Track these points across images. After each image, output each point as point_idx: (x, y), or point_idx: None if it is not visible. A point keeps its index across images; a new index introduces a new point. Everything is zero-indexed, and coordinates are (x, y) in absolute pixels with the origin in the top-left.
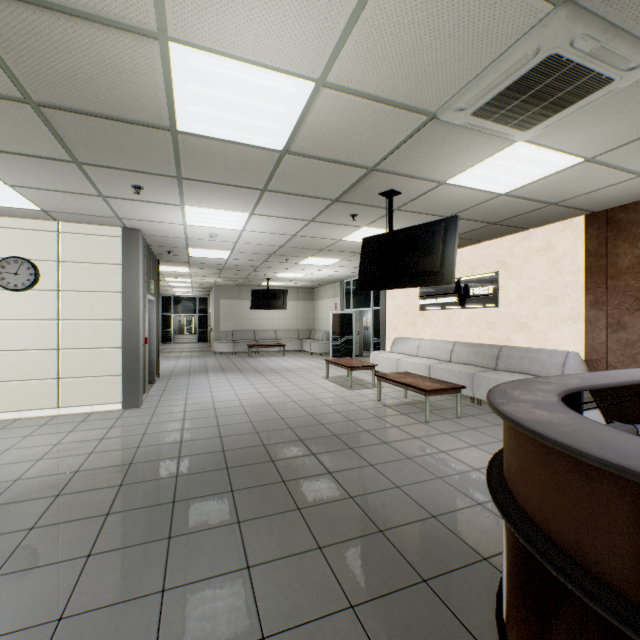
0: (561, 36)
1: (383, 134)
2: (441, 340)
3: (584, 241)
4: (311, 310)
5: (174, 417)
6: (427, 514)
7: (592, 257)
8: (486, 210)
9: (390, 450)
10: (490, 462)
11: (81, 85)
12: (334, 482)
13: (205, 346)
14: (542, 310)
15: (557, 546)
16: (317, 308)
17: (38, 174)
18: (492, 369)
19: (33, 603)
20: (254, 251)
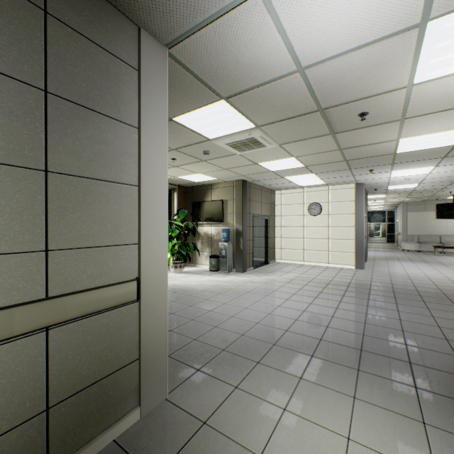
0: None
1: None
2: None
3: None
4: None
5: (384, 275)
6: None
7: None
8: None
9: None
10: None
11: (364, 154)
12: None
13: (392, 245)
14: None
15: None
16: None
17: (333, 174)
18: None
19: (357, 302)
20: (437, 181)
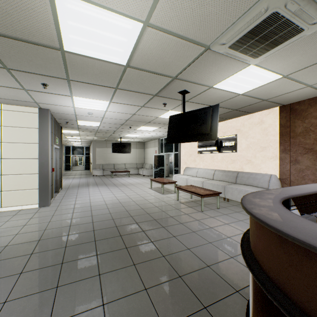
0: (280, 0)
1: (181, 57)
2: (208, 168)
3: (279, 119)
4: (143, 153)
5: (67, 211)
6: (205, 265)
7: (283, 127)
8: (232, 102)
9: (184, 227)
10: (242, 239)
11: (1, 17)
12: (154, 247)
13: (88, 172)
14: (258, 153)
15: (292, 301)
16: (146, 152)
17: None
18: (234, 183)
19: None
20: (113, 122)
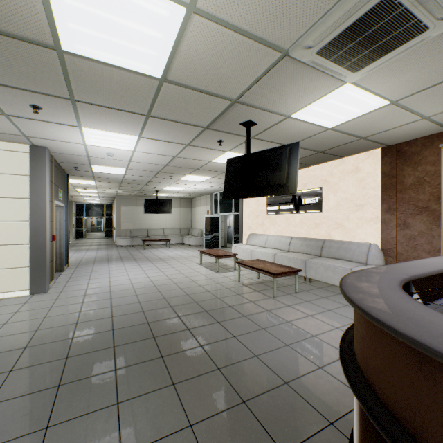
0: None
1: (245, 68)
2: (282, 236)
3: (381, 166)
4: (190, 214)
5: (75, 300)
6: (281, 381)
7: (387, 177)
8: (316, 141)
9: (249, 322)
10: (341, 346)
11: None
12: (204, 355)
13: (110, 241)
14: (352, 214)
15: None
16: (194, 213)
17: None
18: (318, 256)
19: None
20: (145, 169)
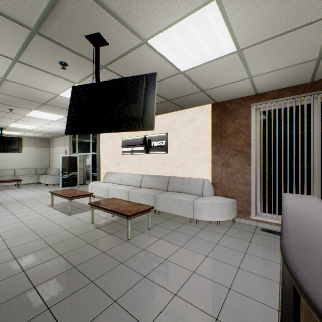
0: None
1: None
2: (135, 173)
3: (211, 118)
4: (48, 154)
5: None
6: None
7: (215, 127)
8: (168, 86)
9: (96, 294)
10: None
11: None
12: None
13: None
14: (191, 155)
15: None
16: (52, 153)
17: None
18: (165, 190)
19: None
20: None
